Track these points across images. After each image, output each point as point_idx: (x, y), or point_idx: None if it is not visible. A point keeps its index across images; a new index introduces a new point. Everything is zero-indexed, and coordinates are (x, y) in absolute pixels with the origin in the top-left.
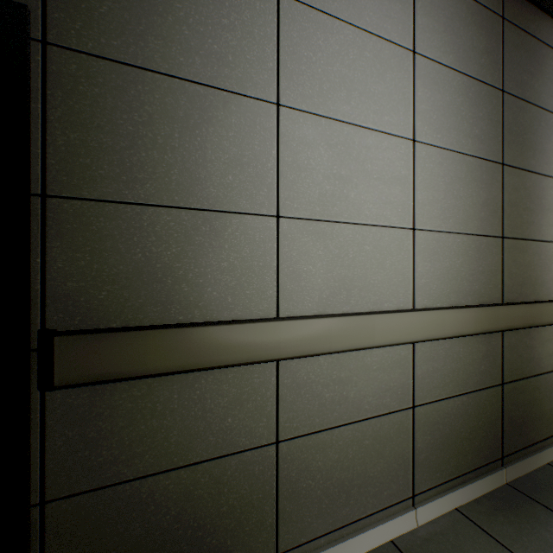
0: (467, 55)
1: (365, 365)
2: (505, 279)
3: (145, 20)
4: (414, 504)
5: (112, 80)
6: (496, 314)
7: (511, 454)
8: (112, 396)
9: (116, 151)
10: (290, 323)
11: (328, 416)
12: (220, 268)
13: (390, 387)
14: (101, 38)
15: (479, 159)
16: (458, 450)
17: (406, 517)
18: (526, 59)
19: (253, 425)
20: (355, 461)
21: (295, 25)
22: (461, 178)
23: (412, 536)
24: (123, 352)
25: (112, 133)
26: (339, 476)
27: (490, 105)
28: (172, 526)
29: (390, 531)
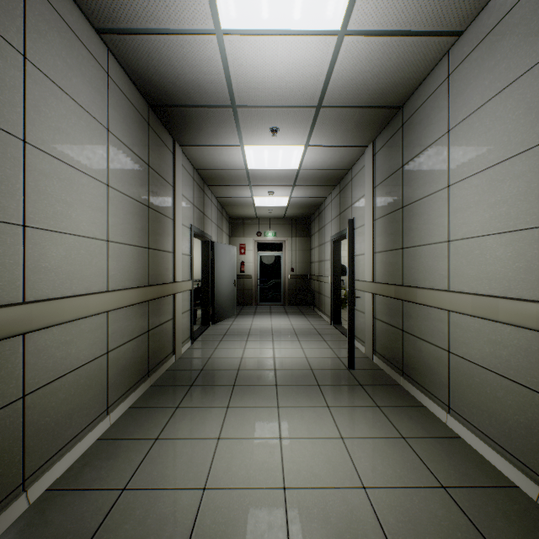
0: (134, 140)
1: (82, 330)
2: (150, 272)
3: None
4: (108, 413)
5: None
6: (147, 291)
7: (153, 370)
8: None
9: None
10: (39, 304)
11: (60, 368)
12: None
13: (96, 342)
14: None
15: (139, 202)
16: (130, 373)
17: (105, 421)
18: (159, 150)
19: (6, 388)
20: (76, 396)
21: (38, 86)
22: (131, 212)
23: (109, 430)
24: None
25: None
26: (66, 409)
27: (144, 172)
28: None
29: (97, 434)
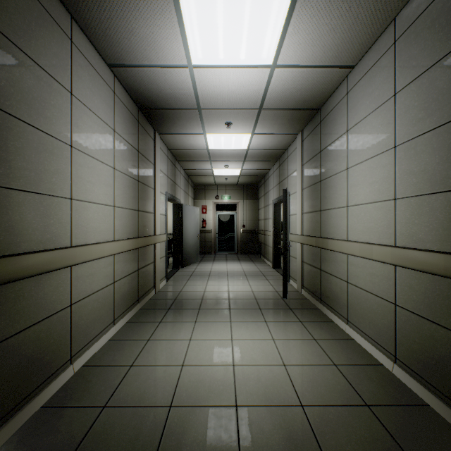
0: (129, 135)
1: (100, 266)
2: (139, 227)
3: (21, 94)
4: (114, 324)
5: (6, 123)
6: (138, 241)
7: (141, 298)
8: (6, 291)
9: (8, 161)
10: (80, 248)
11: (88, 290)
12: (51, 223)
13: (107, 275)
14: (1, 99)
15: (132, 178)
16: (127, 299)
17: (113, 329)
18: (145, 139)
19: (63, 298)
20: (97, 309)
21: (78, 110)
22: (128, 185)
23: (116, 335)
24: (20, 265)
25: (6, 151)
26: (92, 317)
27: (135, 157)
28: (32, 355)
29: (108, 336)
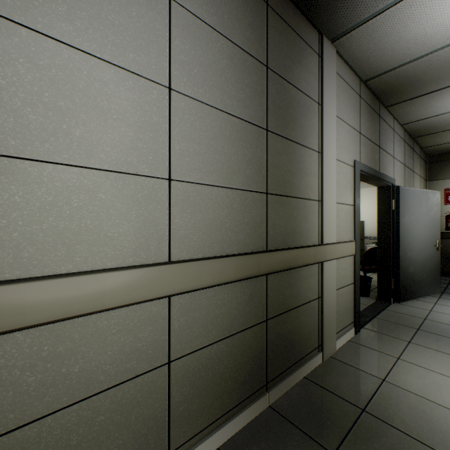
0: (232, 23)
1: (99, 330)
2: (269, 229)
3: None
4: None
5: None
6: (258, 260)
7: (275, 378)
8: None
9: None
10: None
11: (34, 404)
12: None
13: (137, 348)
14: None
15: (244, 121)
16: (223, 390)
17: None
18: (288, 47)
19: None
20: (83, 446)
21: None
22: (226, 136)
23: None
24: None
25: None
26: None
27: (255, 76)
28: None
29: None
